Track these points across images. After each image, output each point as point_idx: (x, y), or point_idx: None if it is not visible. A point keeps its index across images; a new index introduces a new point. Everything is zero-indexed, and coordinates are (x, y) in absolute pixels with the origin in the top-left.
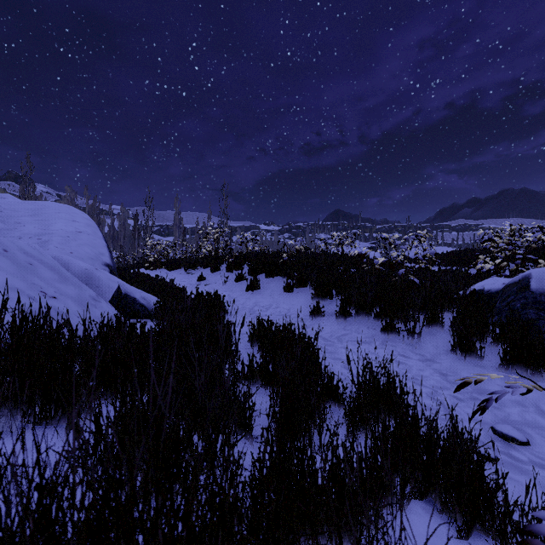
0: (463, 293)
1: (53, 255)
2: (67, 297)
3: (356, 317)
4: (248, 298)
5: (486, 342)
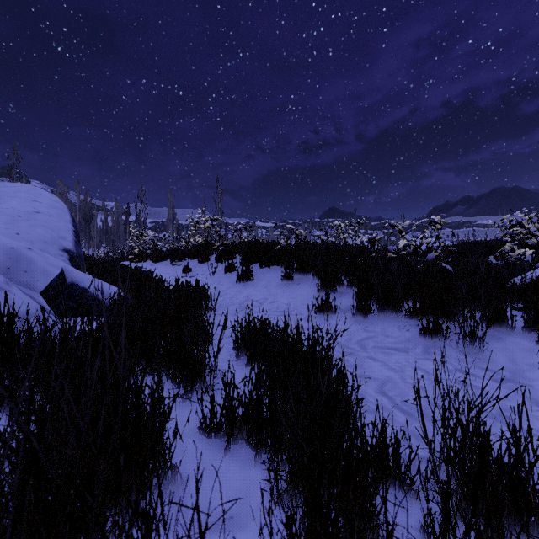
0: (521, 282)
1: None
2: None
3: (379, 313)
4: (238, 291)
5: None
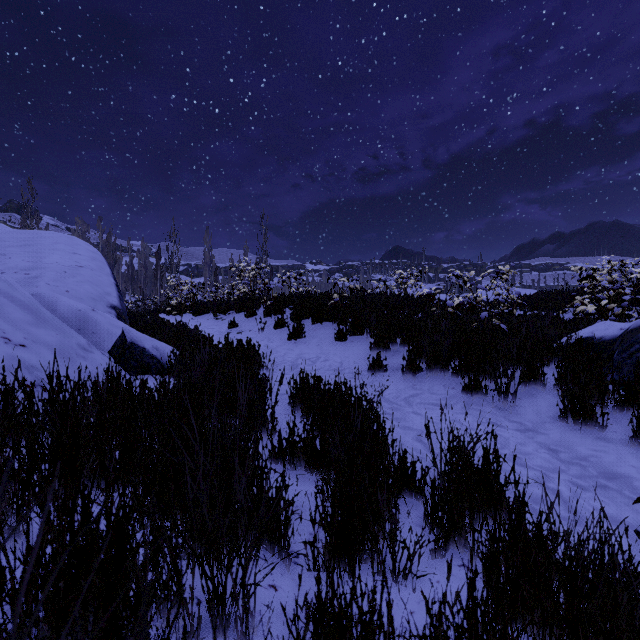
0: (566, 341)
1: (35, 292)
2: (43, 345)
3: (428, 372)
4: (290, 349)
5: (607, 406)
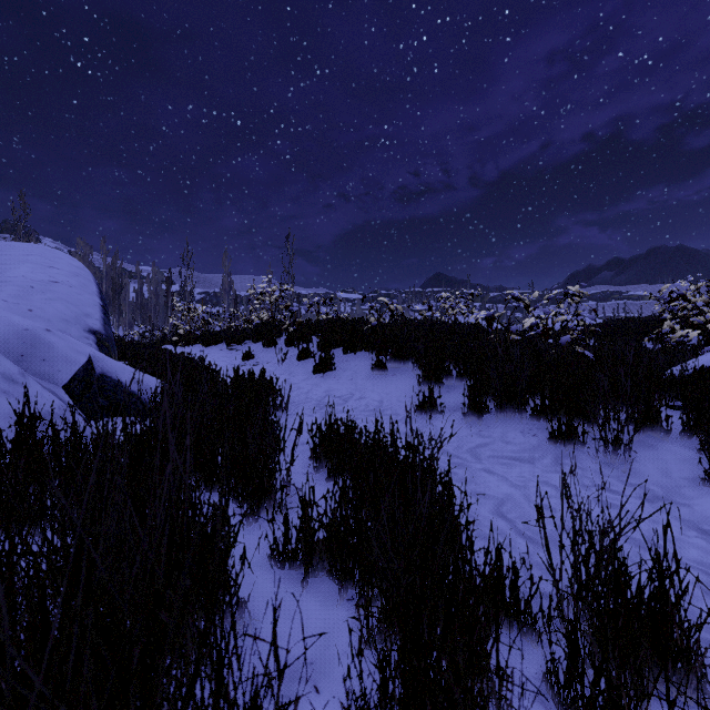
0: (681, 372)
1: None
2: None
3: (498, 413)
4: (315, 384)
5: None
